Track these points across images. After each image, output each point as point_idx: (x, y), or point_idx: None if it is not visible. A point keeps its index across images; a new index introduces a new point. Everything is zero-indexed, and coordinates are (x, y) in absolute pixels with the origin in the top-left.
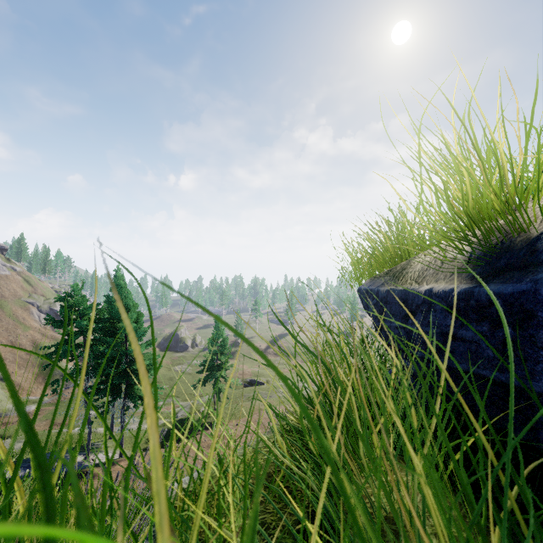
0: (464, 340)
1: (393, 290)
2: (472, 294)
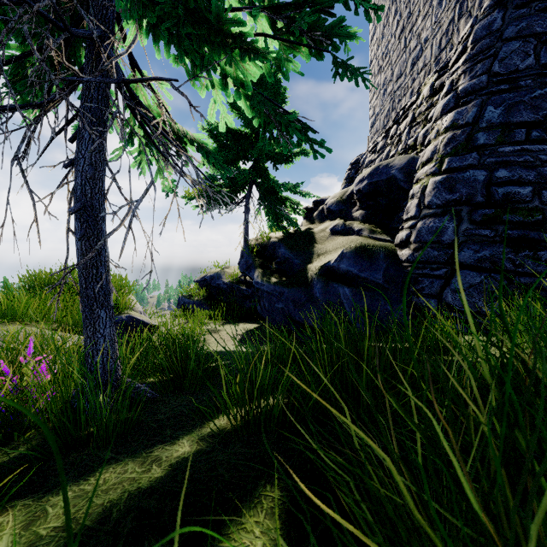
0: (202, 283)
1: (198, 280)
2: (202, 279)
